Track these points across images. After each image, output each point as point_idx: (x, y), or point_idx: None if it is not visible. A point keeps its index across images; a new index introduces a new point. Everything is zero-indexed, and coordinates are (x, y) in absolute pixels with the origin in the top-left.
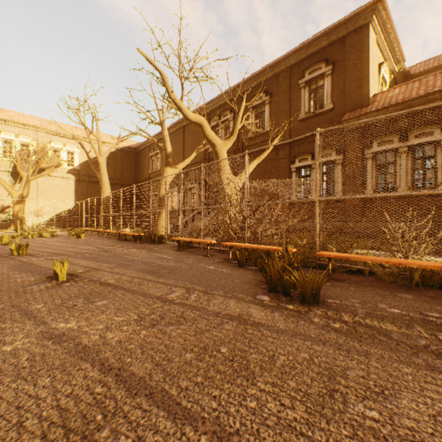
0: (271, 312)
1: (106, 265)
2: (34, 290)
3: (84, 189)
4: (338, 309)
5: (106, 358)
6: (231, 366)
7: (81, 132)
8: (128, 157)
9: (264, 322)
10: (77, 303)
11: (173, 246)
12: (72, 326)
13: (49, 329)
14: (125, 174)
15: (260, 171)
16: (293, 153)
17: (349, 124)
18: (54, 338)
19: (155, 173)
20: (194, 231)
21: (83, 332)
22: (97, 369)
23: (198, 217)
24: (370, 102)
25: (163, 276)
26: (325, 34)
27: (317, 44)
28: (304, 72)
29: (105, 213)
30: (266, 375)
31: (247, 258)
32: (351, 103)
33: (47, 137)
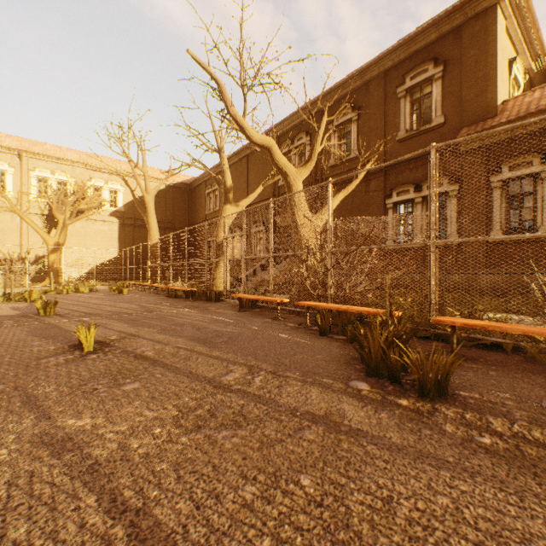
0: (375, 411)
1: (147, 330)
2: (49, 364)
3: (129, 235)
4: (481, 408)
5: (120, 487)
6: (319, 517)
7: (126, 167)
8: (180, 195)
9: (365, 428)
10: (99, 386)
11: (233, 306)
12: (84, 424)
13: (52, 427)
14: (177, 216)
15: (344, 209)
16: (390, 184)
17: (481, 134)
18: (55, 444)
19: (212, 214)
20: (260, 285)
21: (97, 436)
22: (104, 509)
23: (265, 269)
24: (498, 111)
25: (218, 347)
26: (434, 24)
27: (422, 38)
28: (405, 77)
29: (152, 264)
30: (384, 543)
31: (331, 323)
32: (471, 115)
33: (87, 173)
